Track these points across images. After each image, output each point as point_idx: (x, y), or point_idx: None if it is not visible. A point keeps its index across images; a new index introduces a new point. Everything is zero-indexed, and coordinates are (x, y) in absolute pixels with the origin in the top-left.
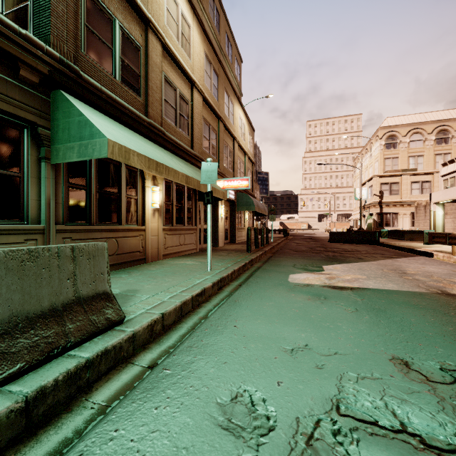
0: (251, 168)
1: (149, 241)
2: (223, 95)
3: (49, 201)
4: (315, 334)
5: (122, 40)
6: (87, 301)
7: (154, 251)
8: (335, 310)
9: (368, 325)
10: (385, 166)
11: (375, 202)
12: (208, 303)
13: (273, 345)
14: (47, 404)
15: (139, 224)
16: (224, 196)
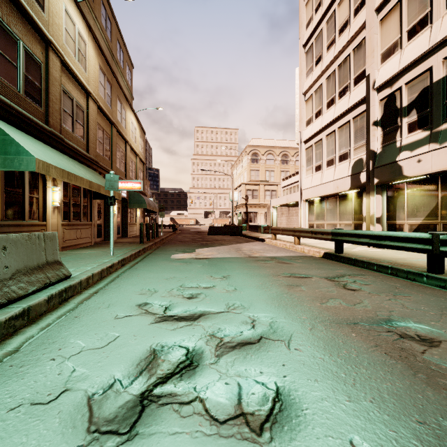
0: (142, 168)
1: None
2: (116, 103)
3: None
4: (179, 274)
5: (25, 58)
6: (51, 264)
7: None
8: (192, 266)
9: (205, 269)
10: (251, 176)
11: (243, 204)
12: (117, 272)
13: (158, 278)
14: (53, 302)
15: (40, 219)
16: (119, 196)
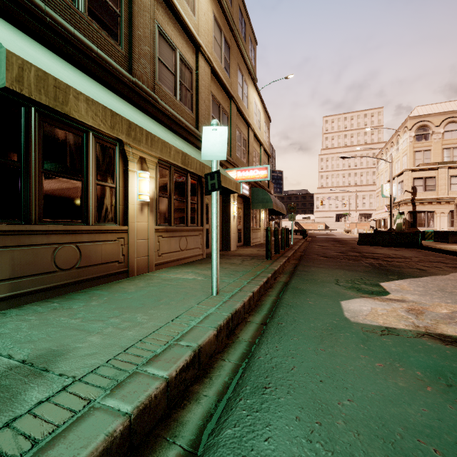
0: (266, 162)
1: (134, 246)
2: (236, 72)
3: None
4: None
5: None
6: None
7: (143, 259)
8: None
9: None
10: (415, 160)
11: (407, 199)
12: (205, 385)
13: None
14: None
15: (118, 222)
16: (237, 187)
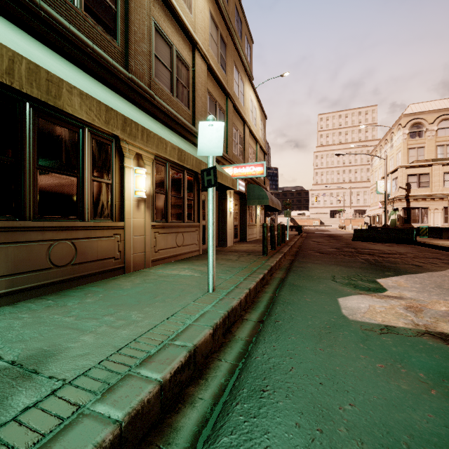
0: (262, 159)
1: (130, 242)
2: (232, 70)
3: None
4: None
5: None
6: None
7: (139, 255)
8: None
9: None
10: (409, 157)
11: (401, 196)
12: (201, 387)
13: None
14: None
15: (115, 219)
16: (233, 184)
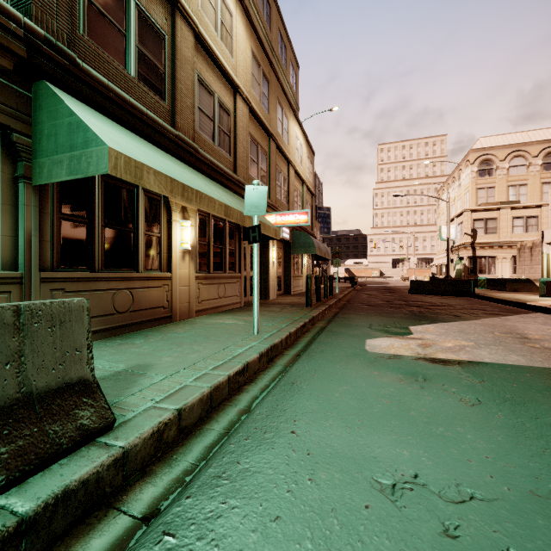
0: (310, 201)
1: (177, 292)
2: (275, 107)
3: (30, 237)
4: (425, 451)
5: (139, 23)
6: (45, 397)
7: (184, 306)
8: (445, 401)
9: (508, 432)
10: (477, 198)
11: (467, 243)
12: (252, 386)
13: (358, 474)
14: None
15: (163, 270)
16: (276, 234)
